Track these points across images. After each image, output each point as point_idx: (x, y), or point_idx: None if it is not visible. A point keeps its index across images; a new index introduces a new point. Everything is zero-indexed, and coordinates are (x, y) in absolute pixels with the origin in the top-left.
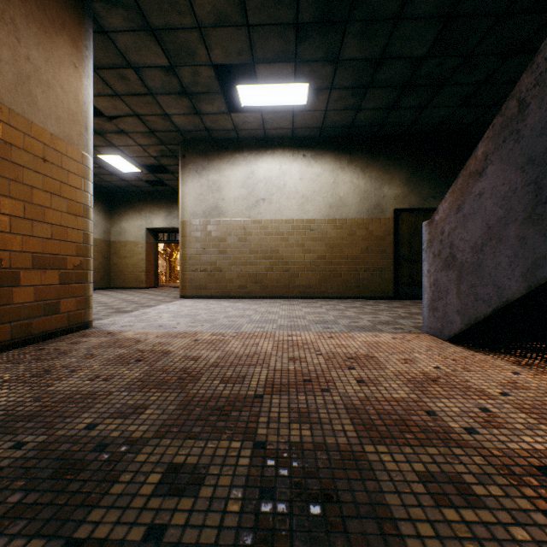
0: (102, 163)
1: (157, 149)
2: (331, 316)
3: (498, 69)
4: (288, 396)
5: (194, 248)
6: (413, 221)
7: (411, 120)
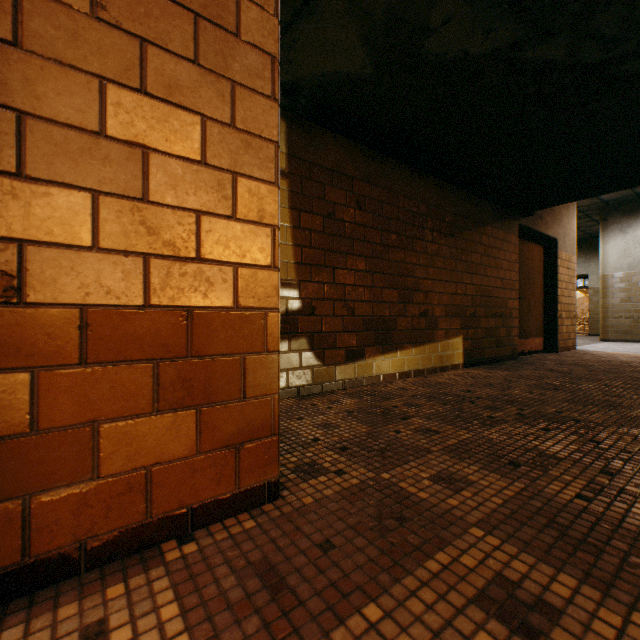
0: None
1: None
2: None
3: None
4: None
5: (616, 298)
6: None
7: None
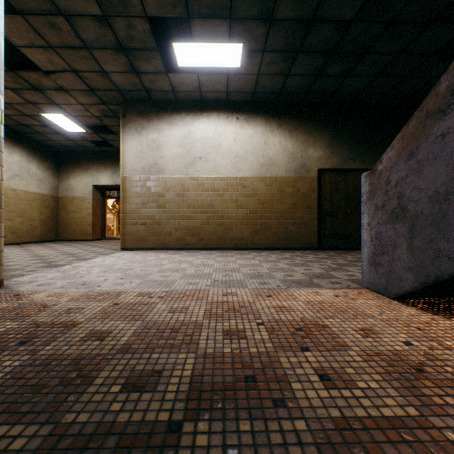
0: (45, 122)
1: (99, 108)
2: (265, 269)
3: (416, 39)
4: (223, 420)
5: (134, 202)
6: (334, 180)
7: (334, 88)
